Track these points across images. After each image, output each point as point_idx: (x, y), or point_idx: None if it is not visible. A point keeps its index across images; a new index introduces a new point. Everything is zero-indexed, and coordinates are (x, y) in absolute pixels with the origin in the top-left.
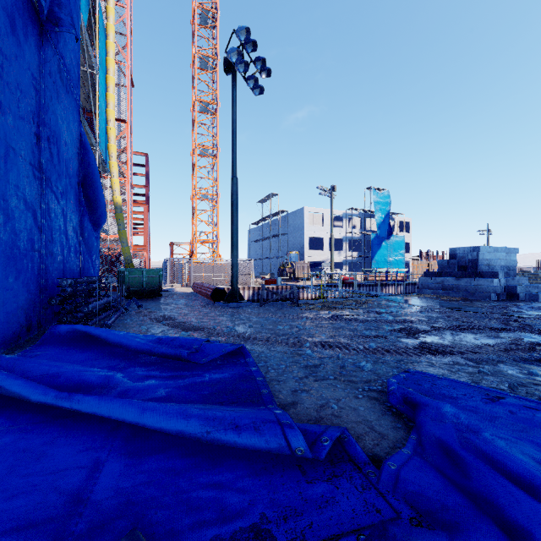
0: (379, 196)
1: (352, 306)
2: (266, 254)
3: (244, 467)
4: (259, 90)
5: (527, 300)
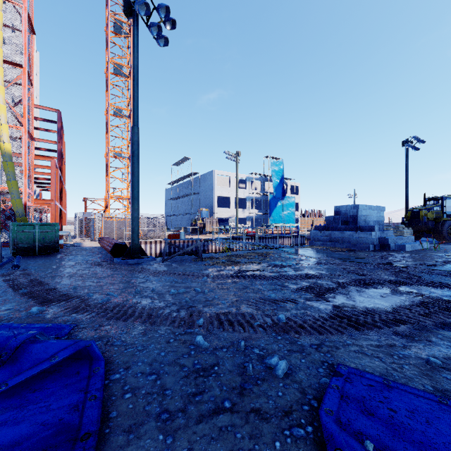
0: (276, 164)
1: (254, 259)
2: (181, 211)
3: None
4: (164, 41)
5: (396, 250)
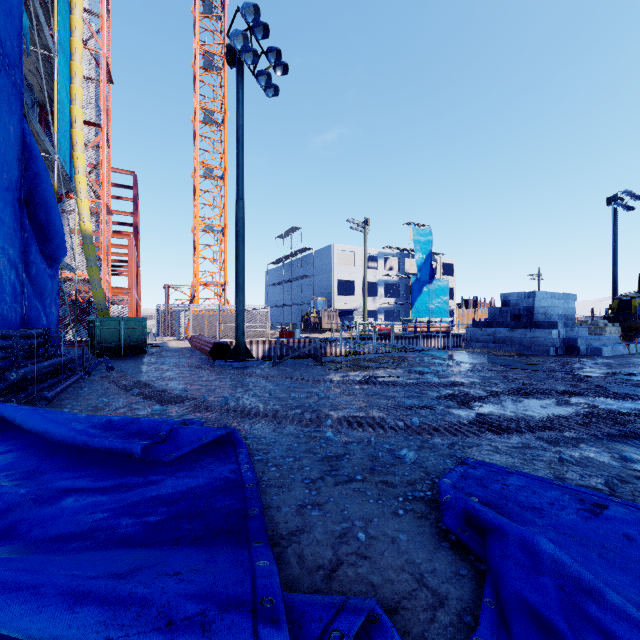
0: (420, 233)
1: (388, 364)
2: (287, 301)
3: None
4: (274, 90)
5: (588, 354)
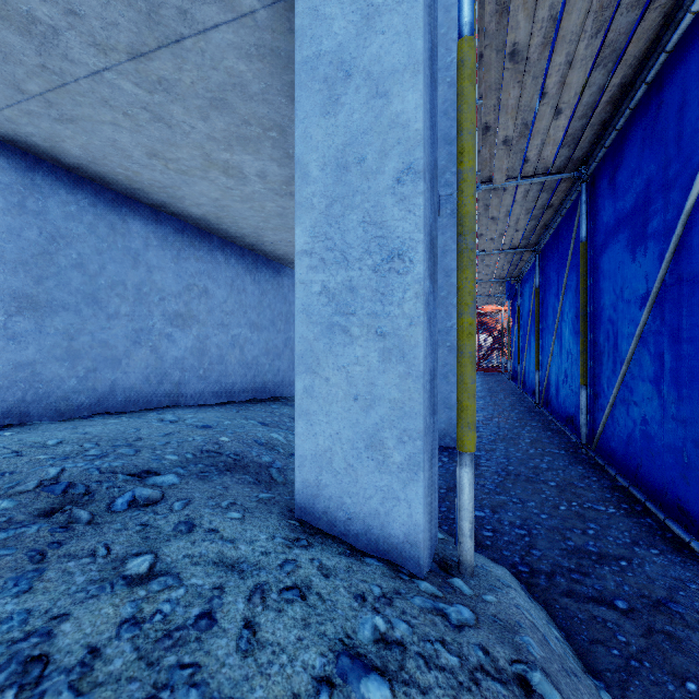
0: None
1: None
2: None
3: None
4: None
5: None
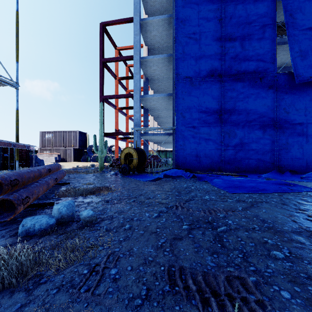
0: None
1: None
2: None
3: (258, 178)
4: None
5: None
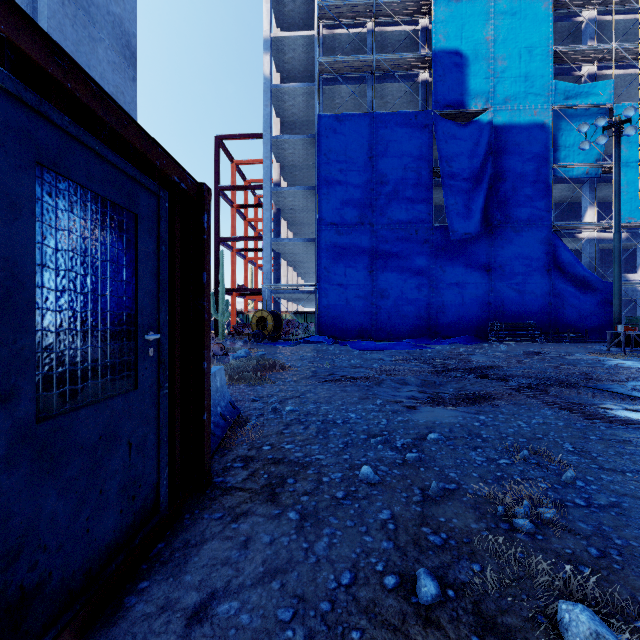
0: None
1: None
2: None
3: None
4: None
5: None
